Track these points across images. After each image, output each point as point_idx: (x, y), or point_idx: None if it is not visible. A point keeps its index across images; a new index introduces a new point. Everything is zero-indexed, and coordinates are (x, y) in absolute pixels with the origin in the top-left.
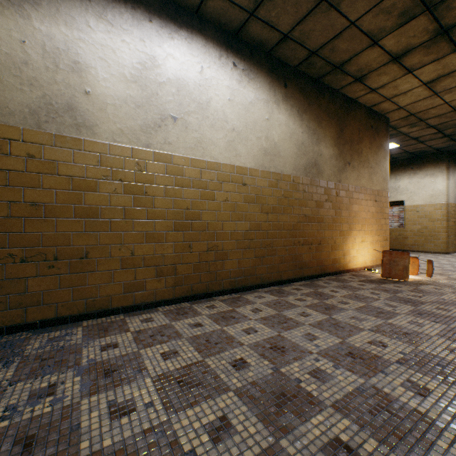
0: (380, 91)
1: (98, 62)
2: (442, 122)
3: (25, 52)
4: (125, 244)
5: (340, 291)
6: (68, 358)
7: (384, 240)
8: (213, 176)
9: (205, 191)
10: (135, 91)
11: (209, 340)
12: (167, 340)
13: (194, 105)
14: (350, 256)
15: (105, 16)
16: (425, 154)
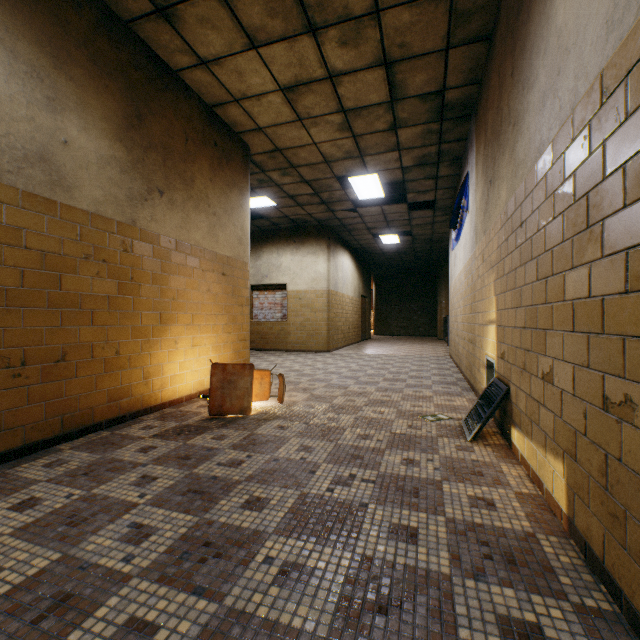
0: (219, 73)
1: None
2: (317, 178)
3: None
4: None
5: (49, 499)
6: None
7: (241, 340)
8: None
9: None
10: None
11: None
12: None
13: None
14: (164, 378)
15: None
16: (308, 226)
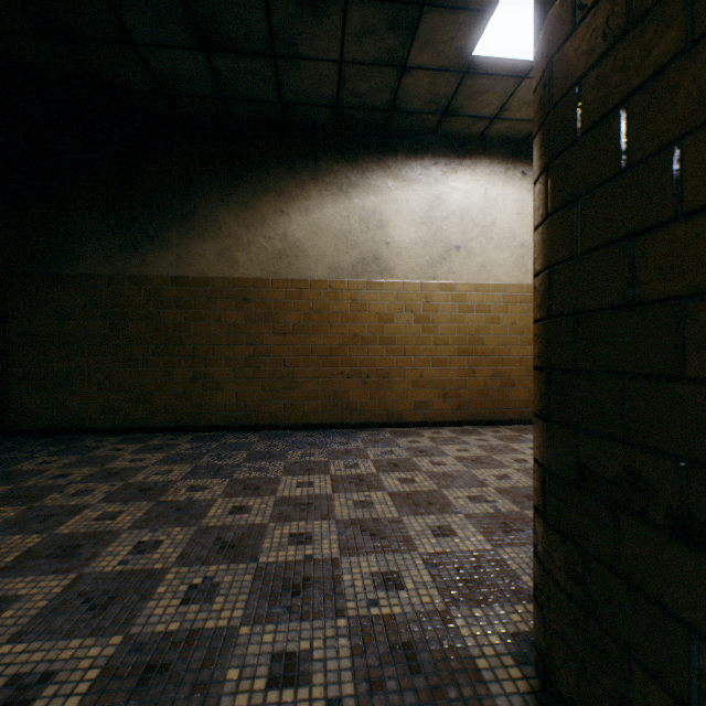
0: None
1: (395, 215)
2: None
3: (349, 224)
4: (415, 367)
5: None
6: (389, 443)
7: None
8: (498, 299)
9: (489, 315)
10: (423, 231)
11: (494, 448)
12: (457, 444)
13: (478, 230)
14: None
15: (400, 175)
16: None
